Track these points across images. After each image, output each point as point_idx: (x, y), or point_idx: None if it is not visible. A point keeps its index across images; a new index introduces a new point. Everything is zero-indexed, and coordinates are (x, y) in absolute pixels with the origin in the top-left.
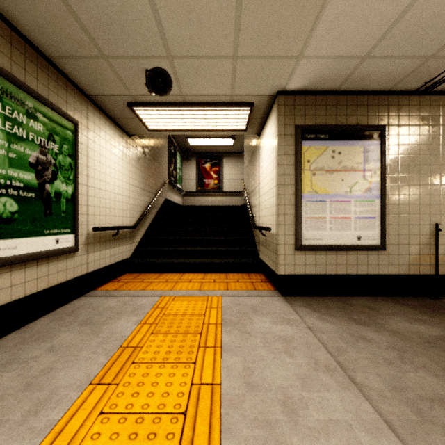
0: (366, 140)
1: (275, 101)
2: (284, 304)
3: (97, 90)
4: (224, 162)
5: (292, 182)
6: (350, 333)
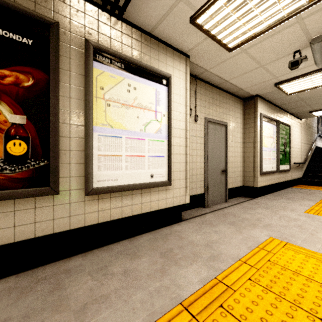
0: None
1: None
2: None
3: (297, 112)
4: None
5: None
6: None
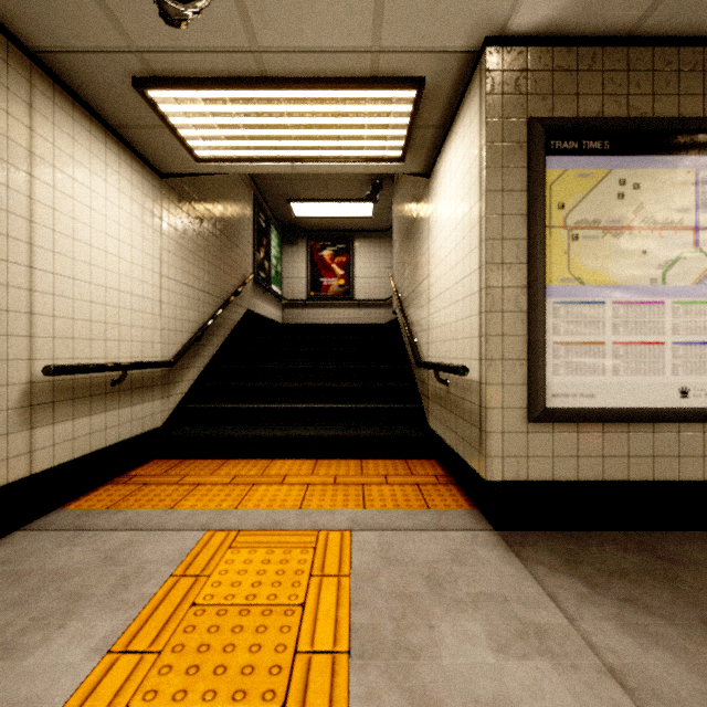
0: (701, 153)
1: (479, 64)
2: (506, 559)
3: (49, 34)
4: (356, 247)
5: (521, 257)
6: None
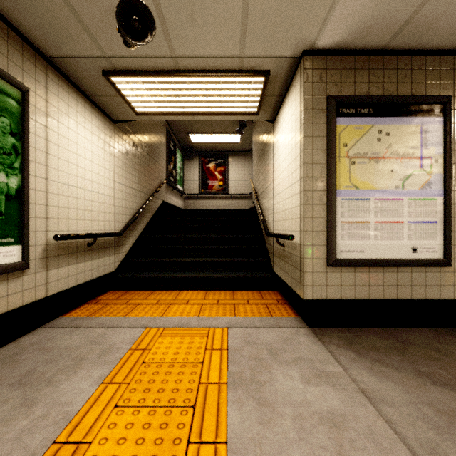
0: (424, 116)
1: (299, 65)
2: (313, 341)
3: (58, 49)
4: (230, 161)
5: (323, 174)
6: (431, 405)
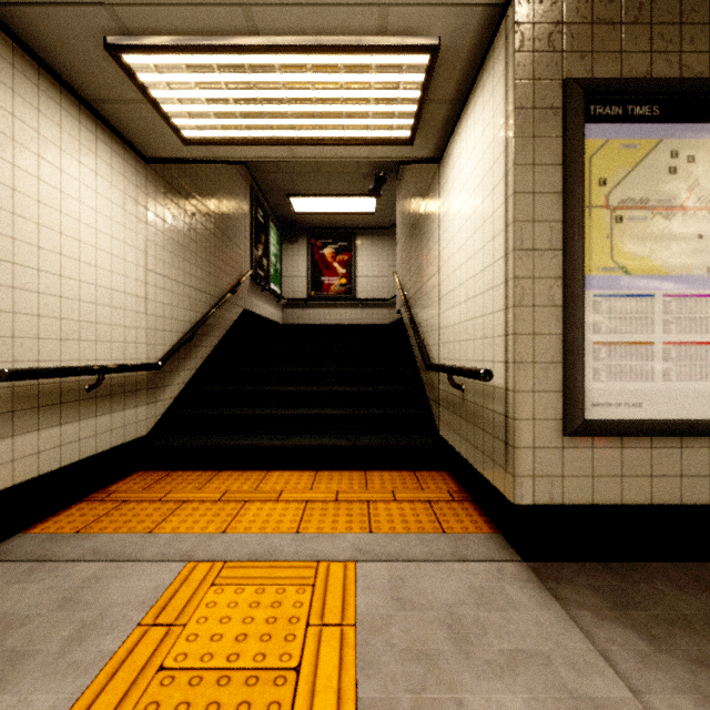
0: None
1: (504, 19)
2: (541, 601)
3: None
4: (358, 245)
5: (555, 242)
6: None
